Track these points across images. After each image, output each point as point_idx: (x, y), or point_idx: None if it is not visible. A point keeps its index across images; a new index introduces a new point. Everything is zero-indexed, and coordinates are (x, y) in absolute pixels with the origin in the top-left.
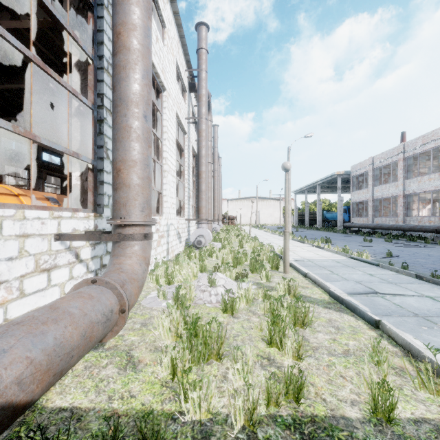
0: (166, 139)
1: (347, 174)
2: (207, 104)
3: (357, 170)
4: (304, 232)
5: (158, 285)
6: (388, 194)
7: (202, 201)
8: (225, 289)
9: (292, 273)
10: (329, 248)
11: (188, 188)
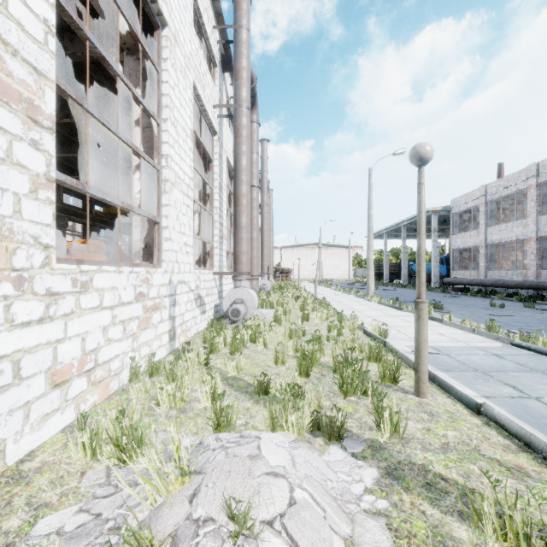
0: (167, 120)
1: (446, 210)
2: (252, 95)
3: (460, 205)
4: (387, 291)
5: (96, 461)
6: (510, 237)
7: (241, 244)
8: (290, 541)
9: (436, 398)
10: (450, 320)
11: (220, 222)
